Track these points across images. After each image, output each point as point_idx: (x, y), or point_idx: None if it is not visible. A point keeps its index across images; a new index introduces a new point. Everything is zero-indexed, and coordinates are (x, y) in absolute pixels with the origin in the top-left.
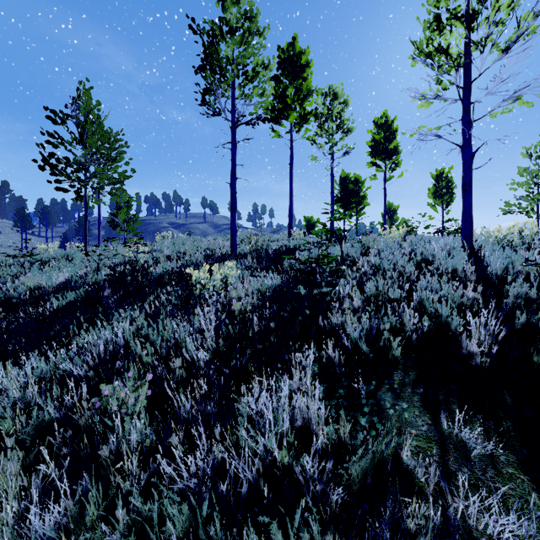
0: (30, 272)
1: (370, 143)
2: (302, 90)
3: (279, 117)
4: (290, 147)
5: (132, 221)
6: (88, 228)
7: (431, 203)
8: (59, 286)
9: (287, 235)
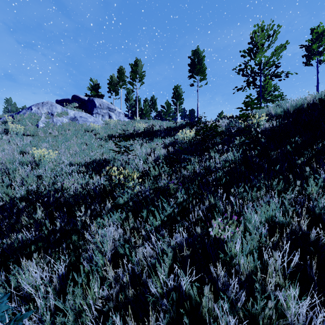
0: None
1: None
2: None
3: None
4: None
5: None
6: None
7: None
8: None
9: None
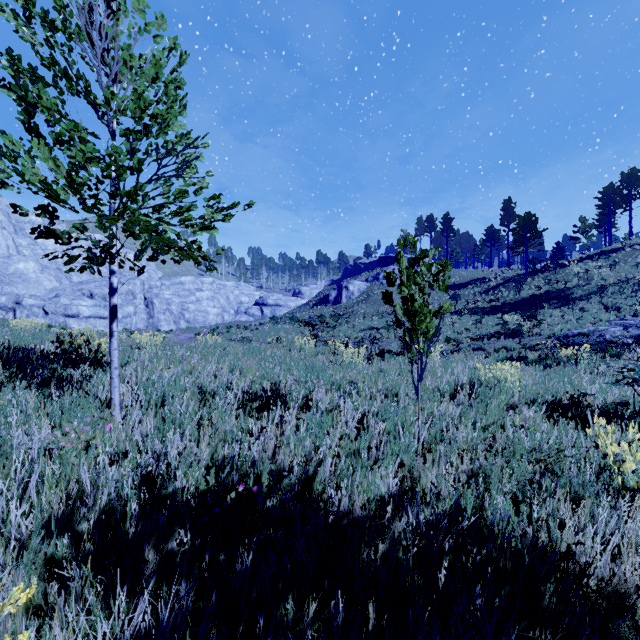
0: None
1: None
2: None
3: None
4: None
5: None
6: None
7: None
8: None
9: None
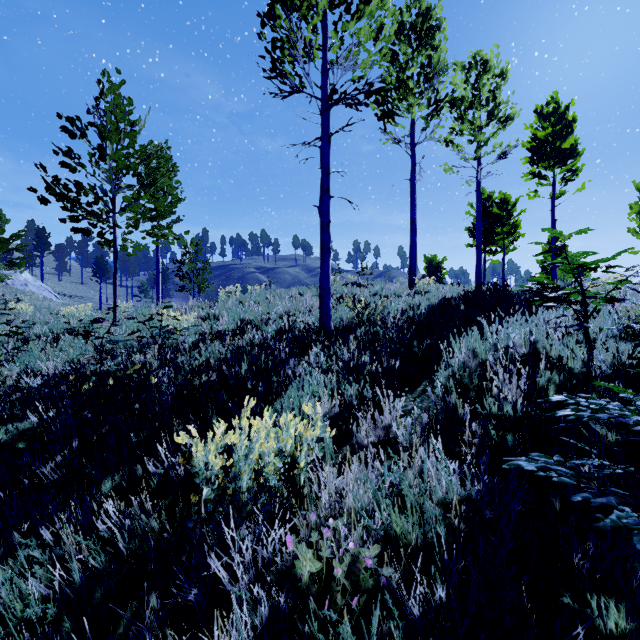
0: (21, 356)
1: (529, 145)
2: (431, 64)
3: (395, 112)
4: (412, 154)
5: (202, 269)
6: (167, 276)
7: (634, 229)
8: (35, 390)
9: (405, 284)
